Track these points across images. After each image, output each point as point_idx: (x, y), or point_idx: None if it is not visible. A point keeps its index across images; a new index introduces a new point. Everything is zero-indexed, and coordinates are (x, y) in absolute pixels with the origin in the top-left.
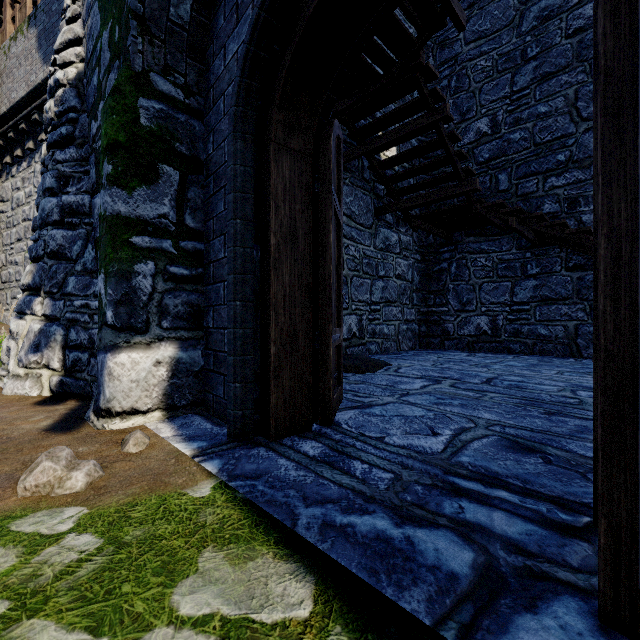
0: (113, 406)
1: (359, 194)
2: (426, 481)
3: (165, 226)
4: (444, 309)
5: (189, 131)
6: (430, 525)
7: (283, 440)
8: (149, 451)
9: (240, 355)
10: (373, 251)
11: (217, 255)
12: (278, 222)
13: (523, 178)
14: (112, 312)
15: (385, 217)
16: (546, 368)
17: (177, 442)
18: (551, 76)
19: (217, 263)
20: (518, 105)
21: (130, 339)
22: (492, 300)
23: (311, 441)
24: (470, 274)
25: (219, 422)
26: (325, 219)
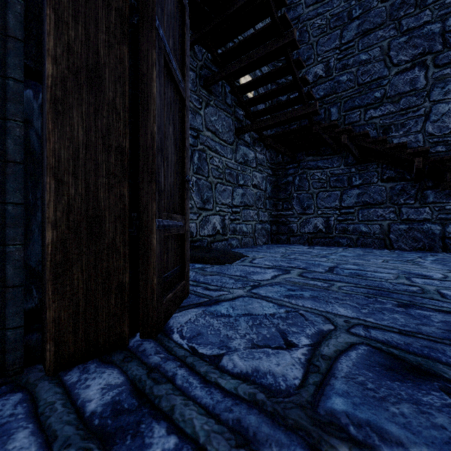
0: None
1: (222, 115)
2: None
3: None
4: (290, 213)
5: None
6: None
7: (69, 371)
8: None
9: None
10: (234, 164)
11: None
12: (62, 45)
13: (349, 110)
14: None
15: (244, 137)
16: (372, 257)
17: None
18: (370, 31)
19: None
20: (345, 54)
21: None
22: (326, 205)
23: (111, 371)
24: (309, 185)
25: None
26: (147, 63)
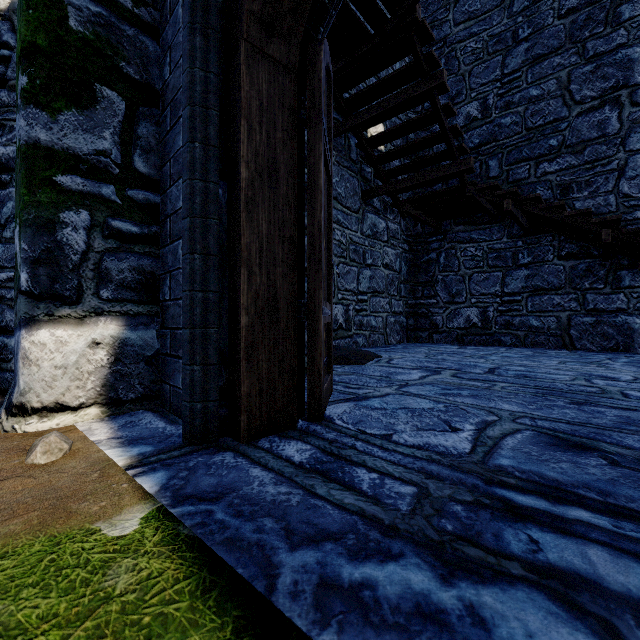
0: (28, 400)
1: (345, 175)
2: (465, 497)
3: (105, 166)
4: (432, 301)
5: (139, 50)
6: (499, 578)
7: (258, 441)
8: (65, 461)
9: (199, 327)
10: (360, 237)
11: (174, 206)
12: (252, 150)
13: (514, 164)
14: (27, 274)
15: (372, 202)
16: (545, 358)
17: (111, 447)
18: (543, 58)
19: (174, 216)
20: (509, 88)
21: (54, 311)
22: (482, 291)
23: (296, 442)
24: (459, 264)
25: (176, 420)
26: (314, 155)
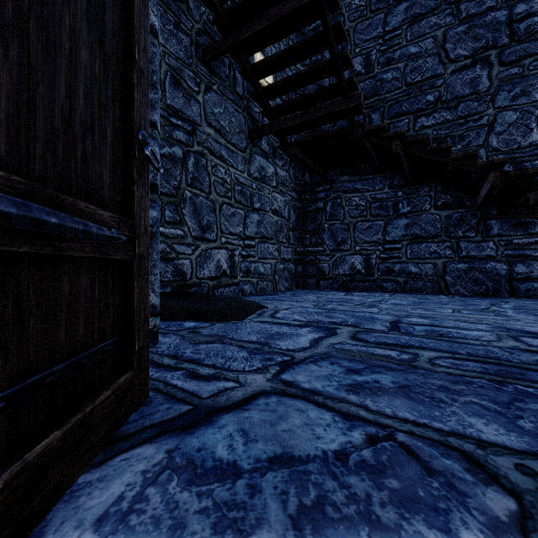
0: None
1: (230, 108)
2: None
3: None
4: (320, 249)
5: None
6: None
7: None
8: None
9: None
10: (247, 179)
11: None
12: None
13: (395, 118)
14: None
15: (261, 144)
16: (435, 306)
17: None
18: (421, 17)
19: None
20: (390, 45)
21: None
22: (366, 239)
23: None
24: (345, 213)
25: None
26: None
